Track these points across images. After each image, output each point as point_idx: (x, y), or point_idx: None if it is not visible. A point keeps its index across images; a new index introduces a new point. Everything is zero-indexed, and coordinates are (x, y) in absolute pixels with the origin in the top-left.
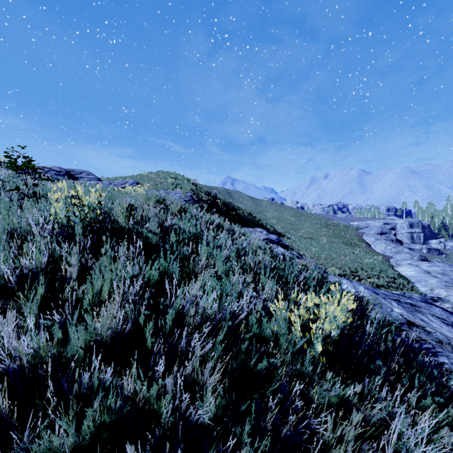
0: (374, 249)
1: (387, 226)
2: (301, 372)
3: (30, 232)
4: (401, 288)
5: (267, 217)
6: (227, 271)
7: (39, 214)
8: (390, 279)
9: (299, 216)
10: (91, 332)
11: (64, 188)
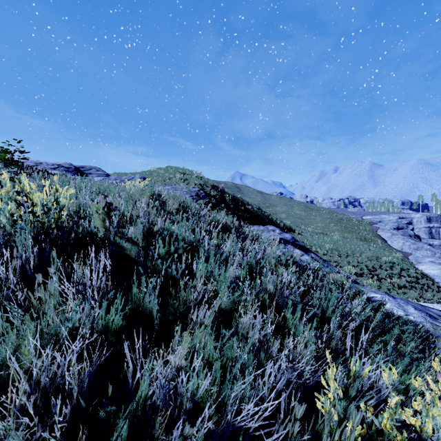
0: (391, 245)
1: (403, 220)
2: None
3: None
4: (426, 289)
5: (276, 212)
6: (235, 304)
7: None
8: (412, 279)
9: (309, 210)
10: None
11: (5, 181)
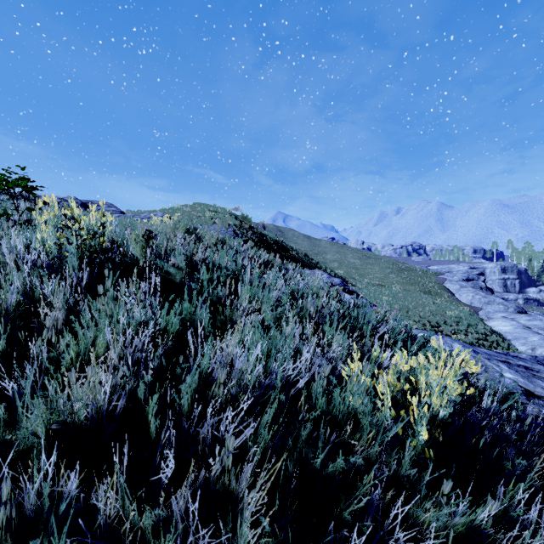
0: (459, 299)
1: (474, 270)
2: (397, 477)
3: (6, 265)
4: (495, 347)
5: (326, 260)
6: (278, 319)
7: (22, 241)
8: (480, 336)
9: (366, 258)
10: (58, 410)
11: (53, 204)
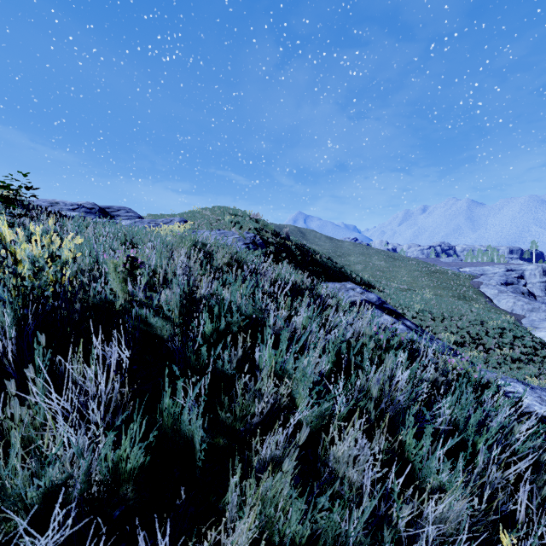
0: (498, 305)
1: (513, 273)
2: None
3: None
4: None
5: (350, 262)
6: (322, 419)
7: None
8: (529, 350)
9: (392, 260)
10: None
11: None
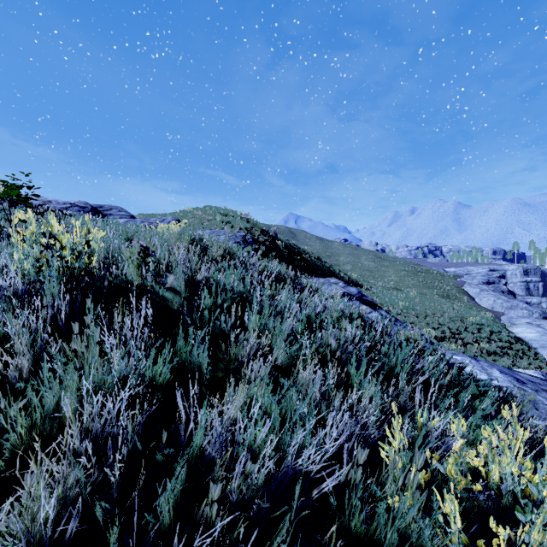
0: (479, 303)
1: (495, 273)
2: None
3: None
4: (520, 356)
5: (339, 262)
6: (293, 359)
7: None
8: (504, 344)
9: (380, 261)
10: None
11: (30, 221)
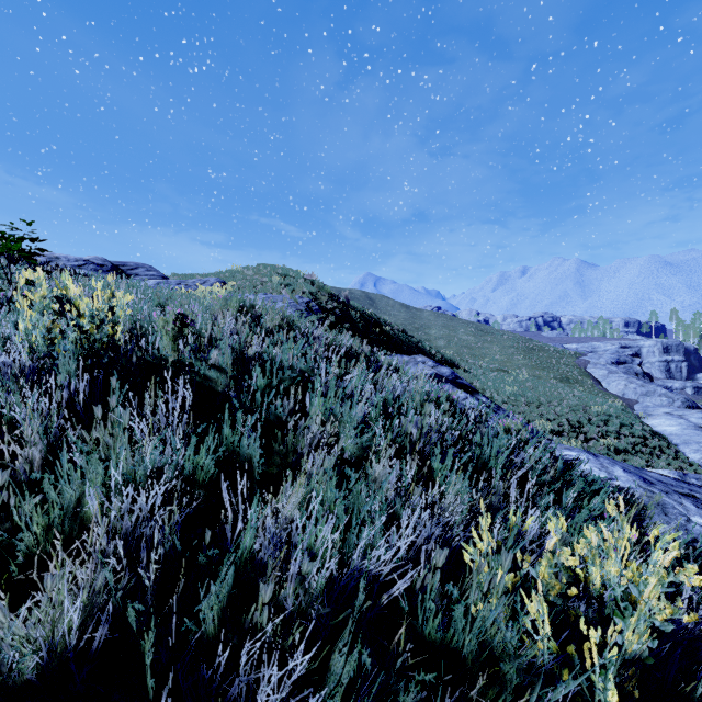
0: (607, 388)
1: (627, 350)
2: None
3: None
4: (657, 454)
5: (430, 337)
6: (364, 451)
7: None
8: (637, 440)
9: (482, 334)
10: None
11: (40, 282)
